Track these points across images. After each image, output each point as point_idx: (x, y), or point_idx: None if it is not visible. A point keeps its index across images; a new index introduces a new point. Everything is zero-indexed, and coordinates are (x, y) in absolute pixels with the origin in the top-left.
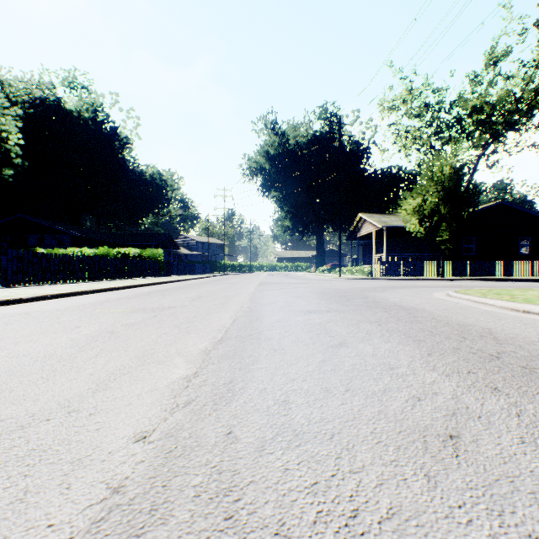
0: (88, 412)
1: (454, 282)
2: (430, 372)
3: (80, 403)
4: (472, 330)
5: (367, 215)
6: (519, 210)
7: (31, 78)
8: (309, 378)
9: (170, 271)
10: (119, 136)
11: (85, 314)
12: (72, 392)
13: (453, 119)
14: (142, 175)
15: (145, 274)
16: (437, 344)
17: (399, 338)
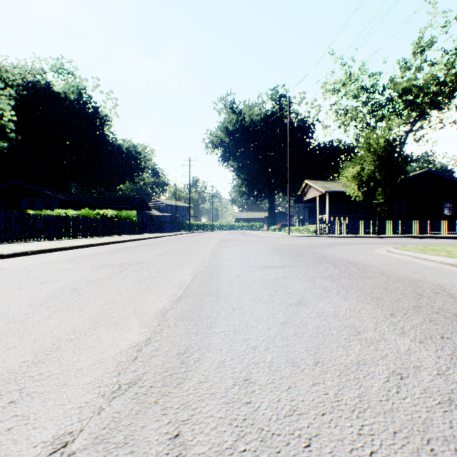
0: (9, 398)
1: (389, 239)
2: (401, 337)
3: (5, 384)
4: (424, 286)
5: (312, 181)
6: (443, 178)
7: (25, 65)
8: (272, 346)
9: (143, 230)
10: (100, 115)
11: (56, 270)
12: (3, 366)
13: (386, 99)
14: (120, 148)
15: (120, 233)
16: (396, 301)
17: (356, 295)
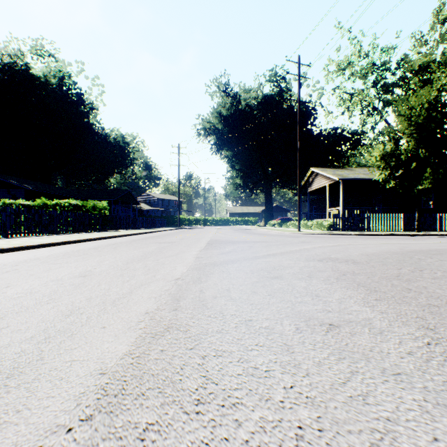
0: None
1: None
2: None
3: None
4: None
5: (320, 169)
6: None
7: (4, 48)
8: None
9: (117, 225)
10: (84, 101)
11: None
12: None
13: (399, 78)
14: (106, 138)
15: (81, 229)
16: None
17: None
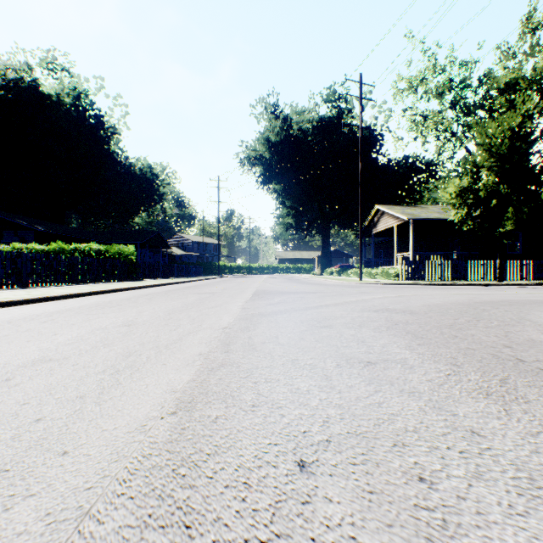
0: None
1: None
2: None
3: None
4: None
5: (386, 206)
6: None
7: (8, 61)
8: None
9: (146, 273)
10: (104, 125)
11: None
12: None
13: (482, 98)
14: (131, 168)
15: (104, 278)
16: None
17: None
